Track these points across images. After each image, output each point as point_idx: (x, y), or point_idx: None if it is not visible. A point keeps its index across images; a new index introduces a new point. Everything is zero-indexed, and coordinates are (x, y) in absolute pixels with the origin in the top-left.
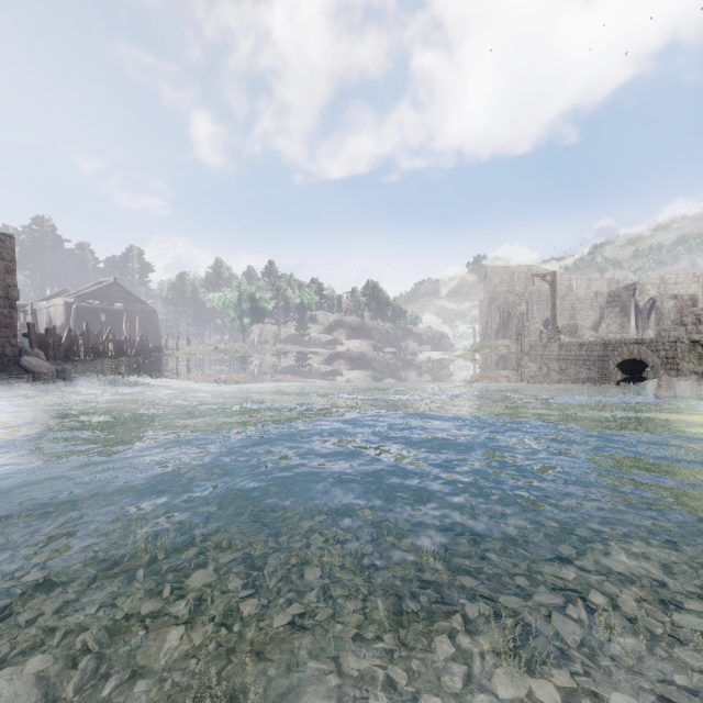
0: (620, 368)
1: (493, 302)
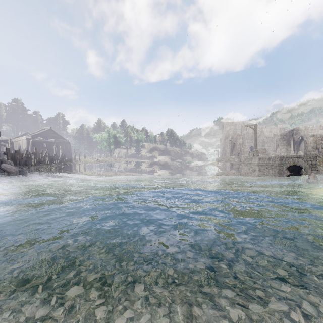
0: (288, 169)
1: (226, 138)
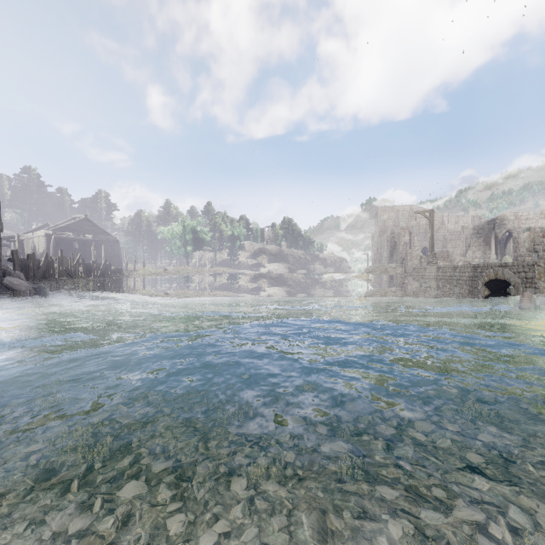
0: (487, 286)
1: (383, 234)
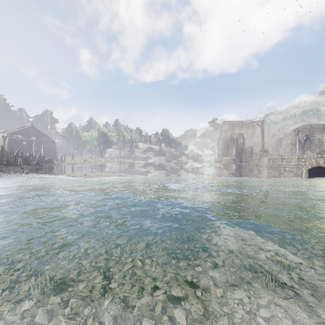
0: (309, 172)
1: (225, 138)
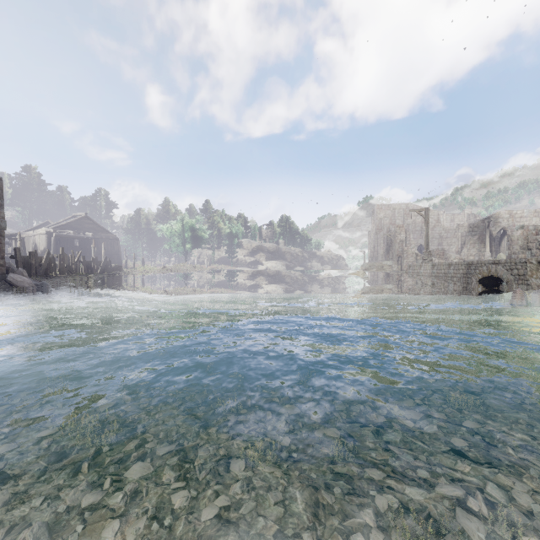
0: (480, 283)
1: (379, 232)
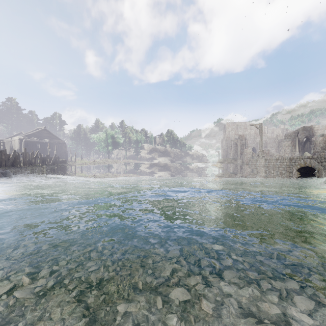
0: (298, 171)
1: (228, 139)
